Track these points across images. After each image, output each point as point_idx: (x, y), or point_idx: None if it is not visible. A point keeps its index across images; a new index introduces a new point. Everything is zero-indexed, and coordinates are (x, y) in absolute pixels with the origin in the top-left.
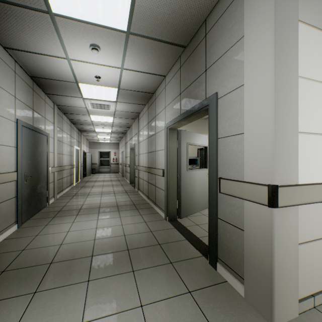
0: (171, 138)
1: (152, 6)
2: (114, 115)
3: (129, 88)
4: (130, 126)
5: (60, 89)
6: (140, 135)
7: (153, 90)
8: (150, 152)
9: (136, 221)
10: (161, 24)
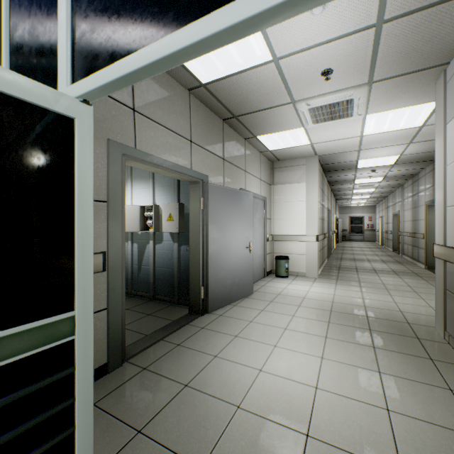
0: (429, 211)
1: (407, 159)
2: (376, 188)
3: (393, 176)
4: (392, 192)
5: (340, 183)
6: (404, 204)
7: (415, 173)
8: (413, 220)
9: (398, 266)
10: (414, 160)
